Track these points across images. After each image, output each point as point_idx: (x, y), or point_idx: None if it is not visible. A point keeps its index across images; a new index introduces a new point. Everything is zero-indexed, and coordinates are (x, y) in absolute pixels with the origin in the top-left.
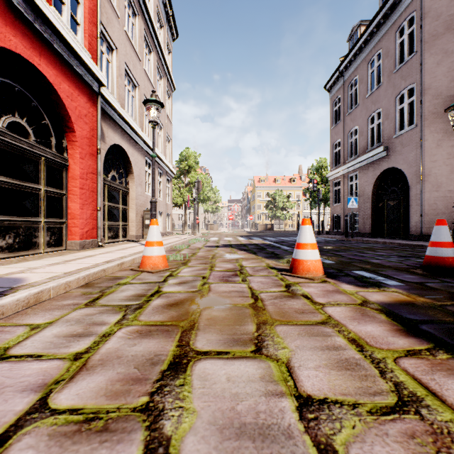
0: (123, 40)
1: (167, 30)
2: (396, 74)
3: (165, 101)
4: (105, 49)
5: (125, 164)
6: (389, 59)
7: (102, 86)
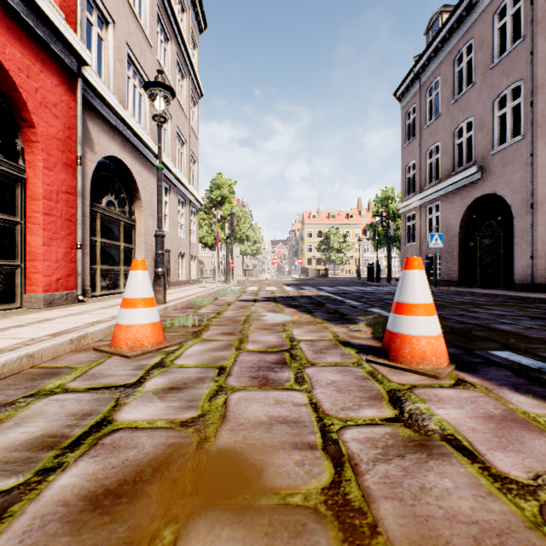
0: (124, 13)
1: (191, 17)
2: (494, 69)
3: (189, 109)
4: (95, 19)
5: (129, 187)
6: (485, 51)
7: (84, 65)
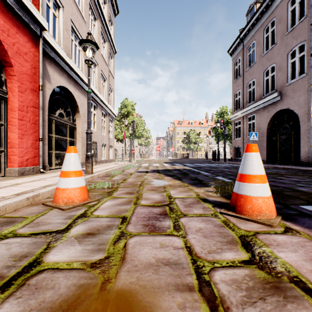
0: (69, 1)
1: (109, 7)
2: (288, 35)
3: (108, 60)
4: (51, 4)
5: (72, 105)
6: (282, 24)
7: (44, 30)
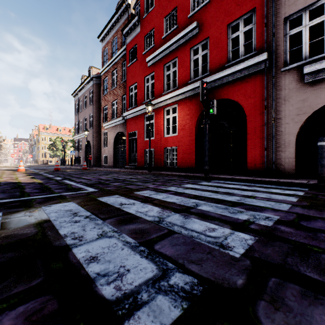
0: None
1: None
2: (89, 107)
3: None
4: None
5: None
6: (88, 100)
7: None
